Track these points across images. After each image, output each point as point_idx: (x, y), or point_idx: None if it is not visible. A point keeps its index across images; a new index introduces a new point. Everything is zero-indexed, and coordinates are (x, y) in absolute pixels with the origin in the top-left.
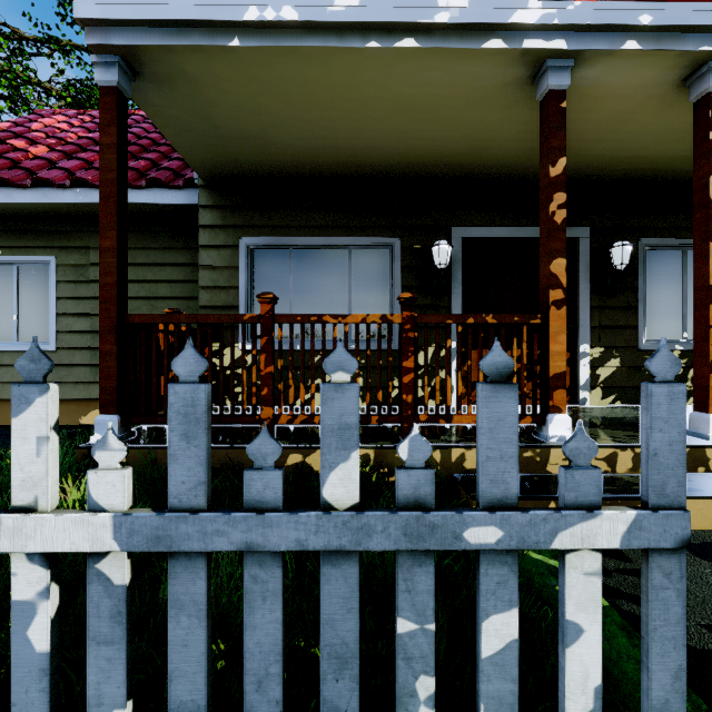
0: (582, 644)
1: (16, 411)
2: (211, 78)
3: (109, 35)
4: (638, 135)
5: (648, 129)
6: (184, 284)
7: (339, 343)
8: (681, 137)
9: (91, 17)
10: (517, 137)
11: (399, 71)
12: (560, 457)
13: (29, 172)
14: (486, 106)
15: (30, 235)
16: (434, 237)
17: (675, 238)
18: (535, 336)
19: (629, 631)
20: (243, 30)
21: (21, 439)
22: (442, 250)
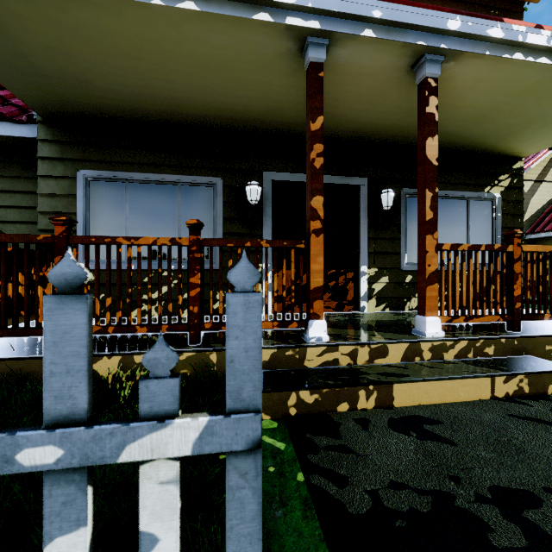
0: None
1: None
2: (10, 14)
3: None
4: (391, 108)
5: (397, 104)
6: (33, 210)
7: None
8: None
9: None
10: (304, 101)
11: (189, 31)
12: (314, 354)
13: None
14: (272, 72)
15: None
16: (250, 179)
17: None
18: (301, 258)
19: (307, 504)
20: None
21: None
22: (253, 189)
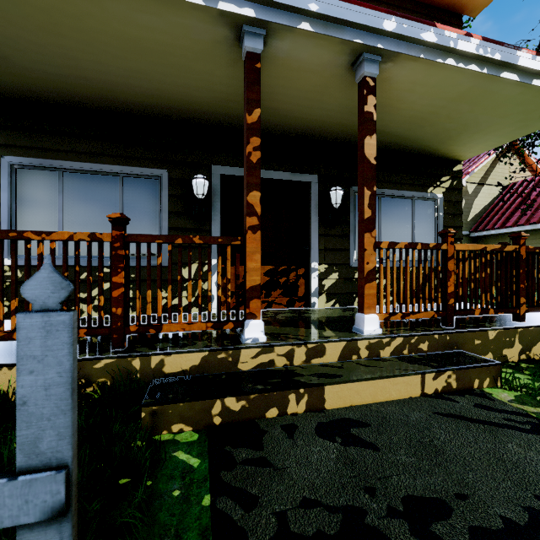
0: None
1: None
2: None
3: None
4: (336, 107)
5: (342, 103)
6: None
7: None
8: None
9: None
10: None
11: (113, 8)
12: (249, 356)
13: None
14: (211, 60)
15: None
16: (198, 172)
17: None
18: (237, 255)
19: (205, 535)
20: None
21: None
22: (199, 183)
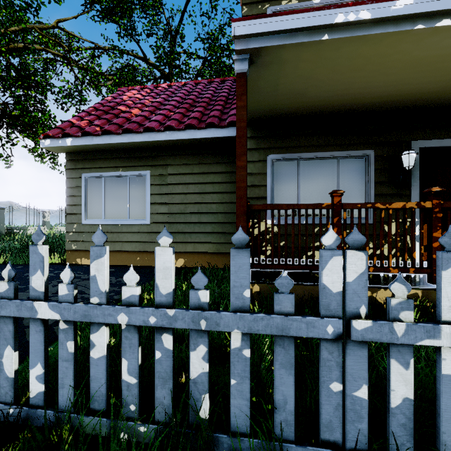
0: None
1: (444, 267)
2: (295, 60)
3: (248, 42)
4: None
5: None
6: (220, 184)
7: None
8: None
9: (241, 34)
10: None
11: (427, 42)
12: None
13: (138, 124)
14: None
15: (136, 159)
16: (398, 148)
17: None
18: None
19: None
20: (330, 29)
21: (448, 283)
22: (410, 157)
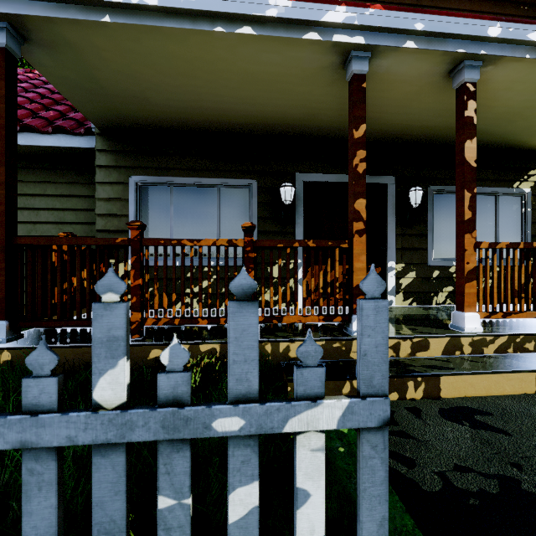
0: (309, 506)
1: None
2: (91, 47)
3: None
4: (423, 110)
5: (429, 107)
6: (87, 212)
7: (109, 268)
8: (453, 114)
9: None
10: (339, 107)
11: (243, 52)
12: None
13: None
14: (313, 83)
15: None
16: (283, 180)
17: (453, 186)
18: (344, 256)
19: None
20: (113, 9)
21: None
22: (287, 190)
